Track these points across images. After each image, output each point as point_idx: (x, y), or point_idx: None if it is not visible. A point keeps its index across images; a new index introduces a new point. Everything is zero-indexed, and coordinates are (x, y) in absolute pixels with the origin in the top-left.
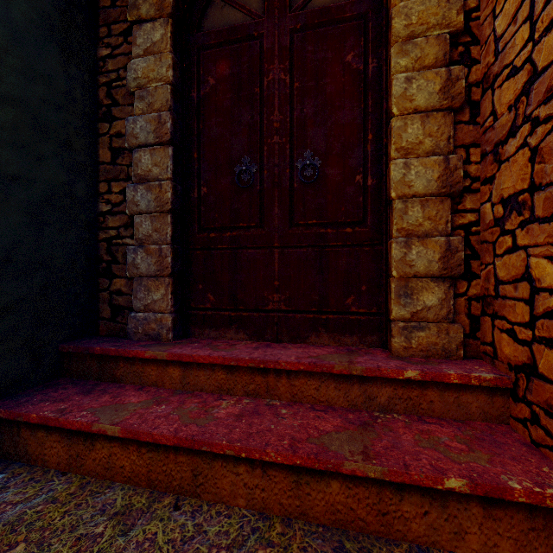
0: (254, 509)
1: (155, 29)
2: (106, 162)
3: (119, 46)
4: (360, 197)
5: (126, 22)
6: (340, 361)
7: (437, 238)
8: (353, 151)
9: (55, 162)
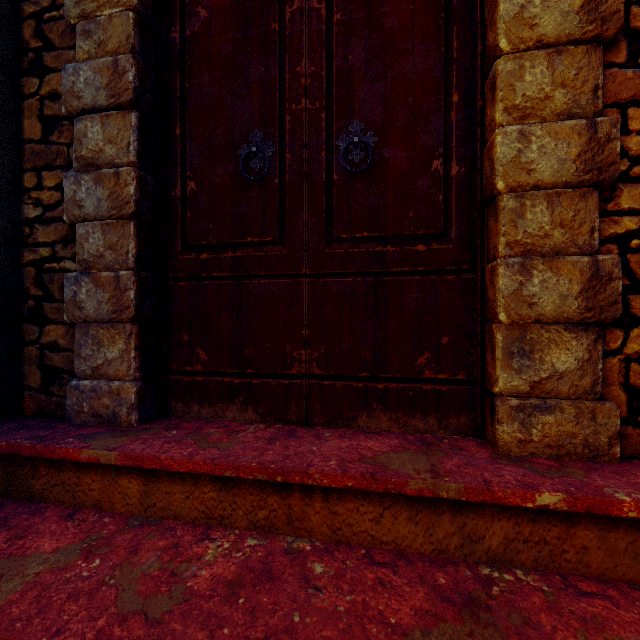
0: None
1: None
2: (35, 140)
3: None
4: (439, 195)
5: None
6: (415, 470)
7: (576, 258)
8: (428, 121)
9: None
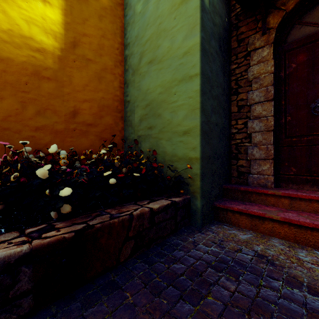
0: None
1: (263, 51)
2: (235, 112)
3: (242, 62)
4: None
5: (245, 51)
6: None
7: None
8: None
9: (222, 116)
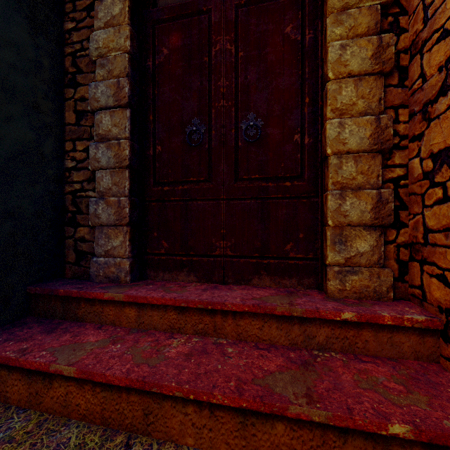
0: (202, 448)
1: (114, 4)
2: (71, 124)
3: (83, 20)
4: (298, 154)
5: None
6: (281, 303)
7: (369, 191)
8: (292, 113)
9: (23, 122)
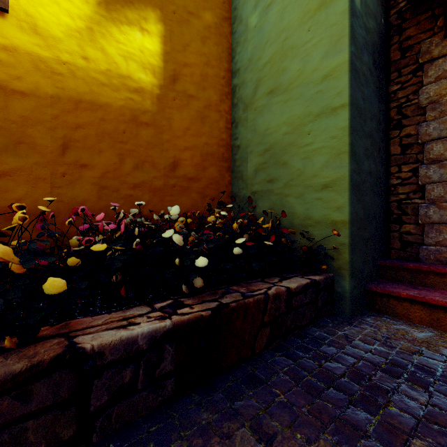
0: None
1: (446, 61)
2: (396, 154)
3: (408, 80)
4: None
5: (414, 64)
6: None
7: None
8: None
9: (376, 161)
